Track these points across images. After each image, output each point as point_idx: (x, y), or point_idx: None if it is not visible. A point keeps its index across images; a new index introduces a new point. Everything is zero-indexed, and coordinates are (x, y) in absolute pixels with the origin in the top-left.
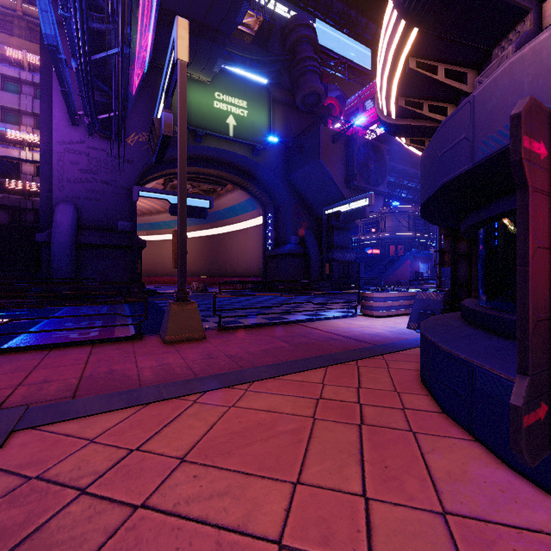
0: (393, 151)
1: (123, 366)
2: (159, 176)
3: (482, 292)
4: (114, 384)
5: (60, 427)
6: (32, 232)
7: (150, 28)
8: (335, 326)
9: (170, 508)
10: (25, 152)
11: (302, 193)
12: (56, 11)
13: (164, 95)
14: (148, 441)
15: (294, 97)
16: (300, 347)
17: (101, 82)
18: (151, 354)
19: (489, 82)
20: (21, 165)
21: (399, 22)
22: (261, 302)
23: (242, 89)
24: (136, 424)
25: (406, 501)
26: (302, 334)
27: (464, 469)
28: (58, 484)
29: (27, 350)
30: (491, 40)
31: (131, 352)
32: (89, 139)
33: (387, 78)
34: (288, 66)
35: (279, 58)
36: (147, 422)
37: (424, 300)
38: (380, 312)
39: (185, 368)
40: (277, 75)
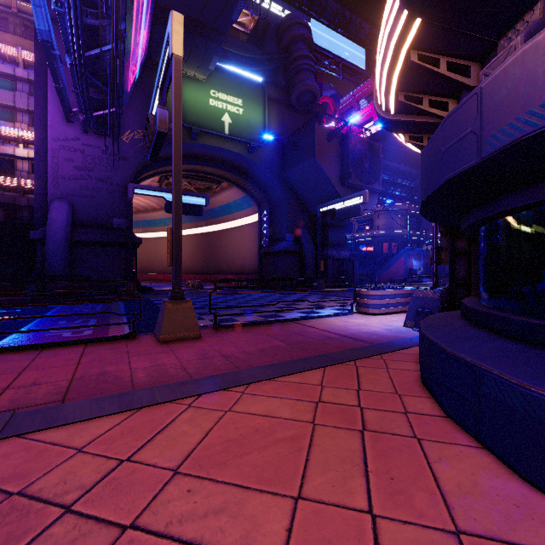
0: (386, 150)
1: (116, 367)
2: (155, 174)
3: (484, 291)
4: (105, 386)
5: (47, 435)
6: (26, 229)
7: (145, 25)
8: (331, 324)
9: (162, 528)
10: (20, 149)
11: (297, 191)
12: (50, 8)
13: (159, 91)
14: (140, 450)
15: (289, 96)
16: (297, 346)
17: (95, 78)
18: (145, 354)
19: (498, 72)
20: (15, 162)
21: (401, 13)
22: (256, 299)
23: (237, 87)
24: (127, 430)
25: (416, 518)
26: (299, 333)
27: (474, 481)
28: (42, 500)
29: (17, 350)
30: (497, 30)
31: (124, 352)
32: (84, 136)
33: (387, 72)
34: (283, 65)
35: (274, 56)
36: (139, 428)
37: (421, 298)
38: (376, 310)
39: (180, 368)
40: (272, 73)
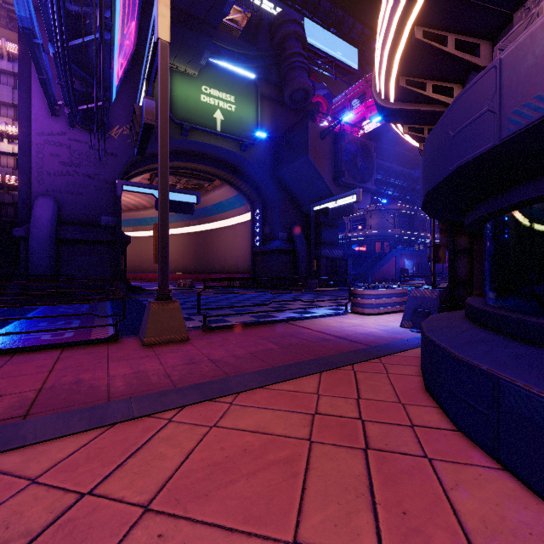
0: (379, 150)
1: (92, 374)
2: (145, 171)
3: (492, 290)
4: (77, 398)
5: None
6: (11, 226)
7: (133, 16)
8: (326, 325)
9: None
10: (4, 145)
11: (290, 189)
12: None
13: (146, 81)
14: (106, 479)
15: (282, 93)
16: (291, 349)
17: (81, 70)
18: (126, 359)
19: (523, 38)
20: None
21: None
22: (249, 299)
23: (229, 83)
24: (95, 453)
25: None
26: (292, 334)
27: (500, 514)
28: None
29: None
30: (513, 0)
31: (104, 357)
32: (71, 130)
33: (388, 54)
34: (276, 62)
35: (267, 53)
36: (109, 450)
37: (418, 298)
38: (372, 310)
39: (163, 375)
40: (265, 70)
